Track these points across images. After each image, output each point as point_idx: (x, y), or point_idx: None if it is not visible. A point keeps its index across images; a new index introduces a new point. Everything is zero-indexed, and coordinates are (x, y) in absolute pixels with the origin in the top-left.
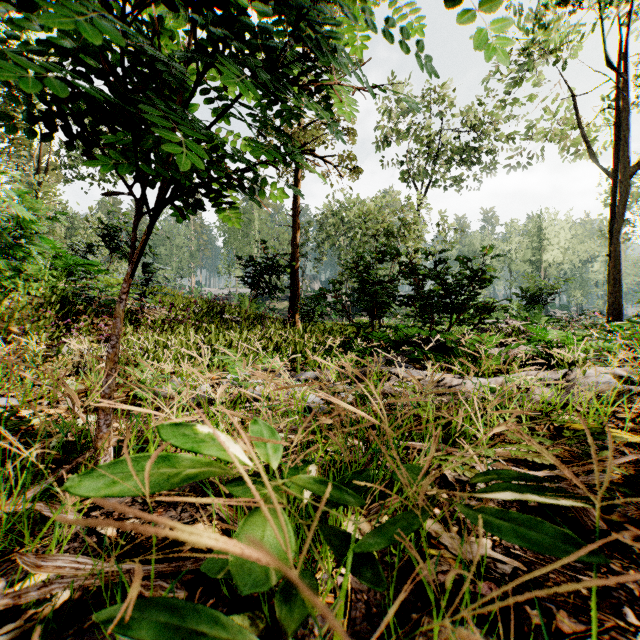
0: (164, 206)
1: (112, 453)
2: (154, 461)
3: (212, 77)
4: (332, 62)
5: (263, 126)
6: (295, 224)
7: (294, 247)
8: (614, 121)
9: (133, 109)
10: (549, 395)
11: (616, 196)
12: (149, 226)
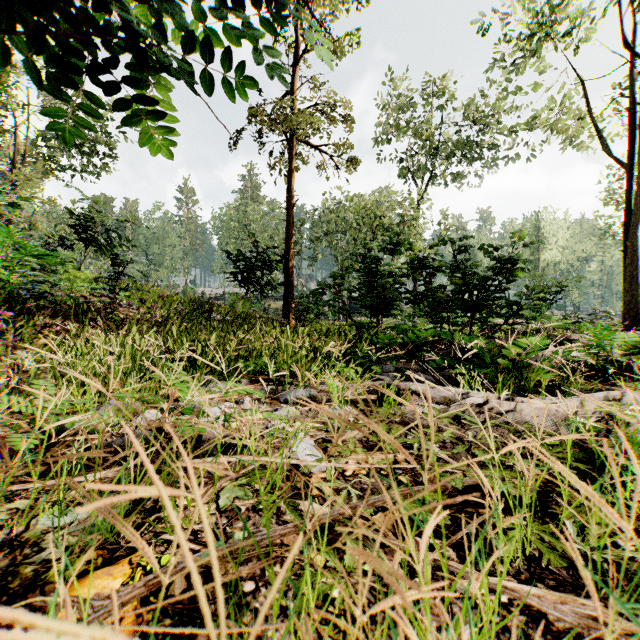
0: None
1: None
2: None
3: None
4: None
5: None
6: (289, 217)
7: (288, 242)
8: (628, 109)
9: None
10: None
11: (631, 188)
12: None
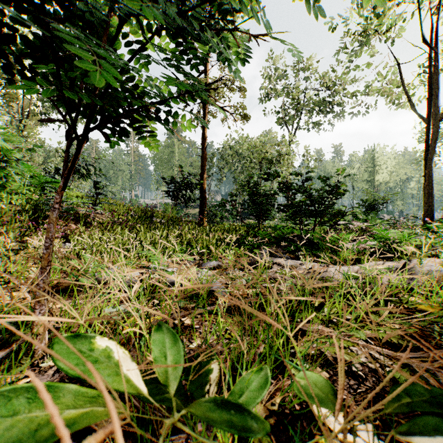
0: (89, 130)
1: (47, 337)
2: (27, 399)
3: (135, 32)
4: (231, 2)
5: (175, 68)
6: (203, 154)
7: (203, 170)
8: (428, 82)
9: (63, 47)
10: (398, 282)
11: (429, 134)
12: (77, 146)
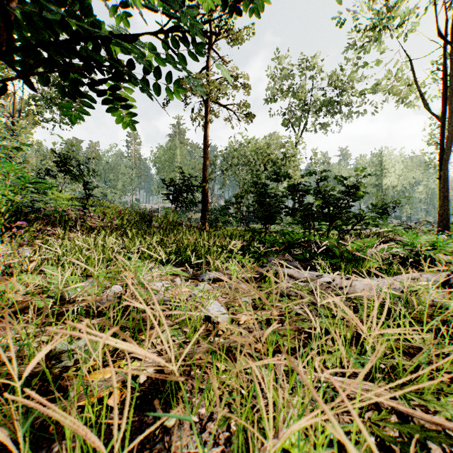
0: None
1: None
2: None
3: None
4: None
5: None
6: (205, 155)
7: (205, 172)
8: (442, 79)
9: None
10: None
11: (444, 134)
12: None
